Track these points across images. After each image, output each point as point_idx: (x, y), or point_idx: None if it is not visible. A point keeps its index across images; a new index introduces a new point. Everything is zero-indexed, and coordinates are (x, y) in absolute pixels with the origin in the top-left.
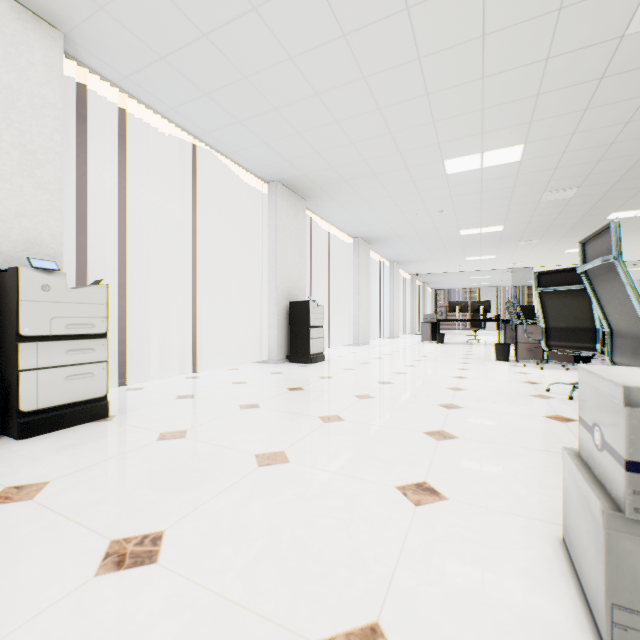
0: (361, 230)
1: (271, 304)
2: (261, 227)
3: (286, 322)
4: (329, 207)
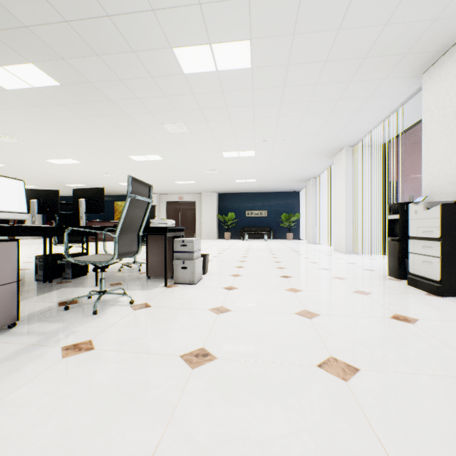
0: None
1: None
2: None
3: None
4: None
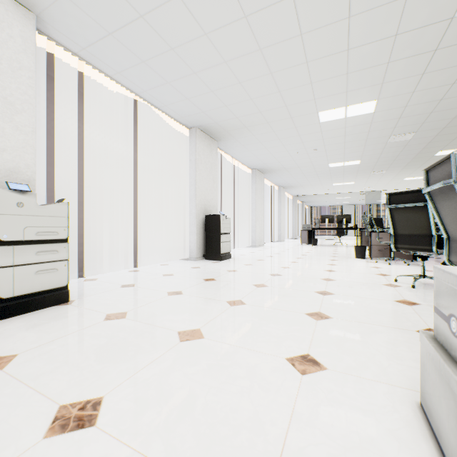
0: (257, 163)
1: (192, 217)
2: (185, 161)
3: (203, 230)
4: (234, 146)
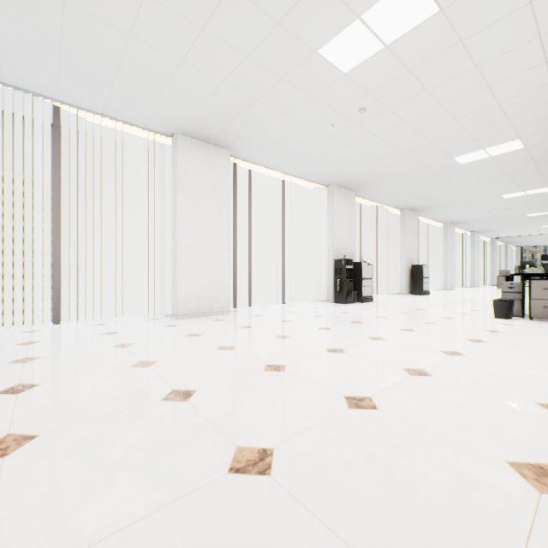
0: (449, 219)
1: (402, 267)
2: (396, 230)
3: (409, 275)
4: (430, 213)
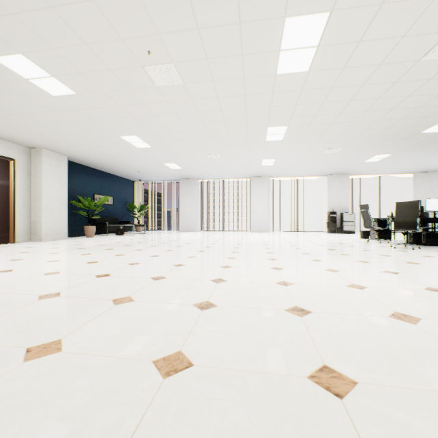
0: None
1: None
2: (410, 188)
3: None
4: None
